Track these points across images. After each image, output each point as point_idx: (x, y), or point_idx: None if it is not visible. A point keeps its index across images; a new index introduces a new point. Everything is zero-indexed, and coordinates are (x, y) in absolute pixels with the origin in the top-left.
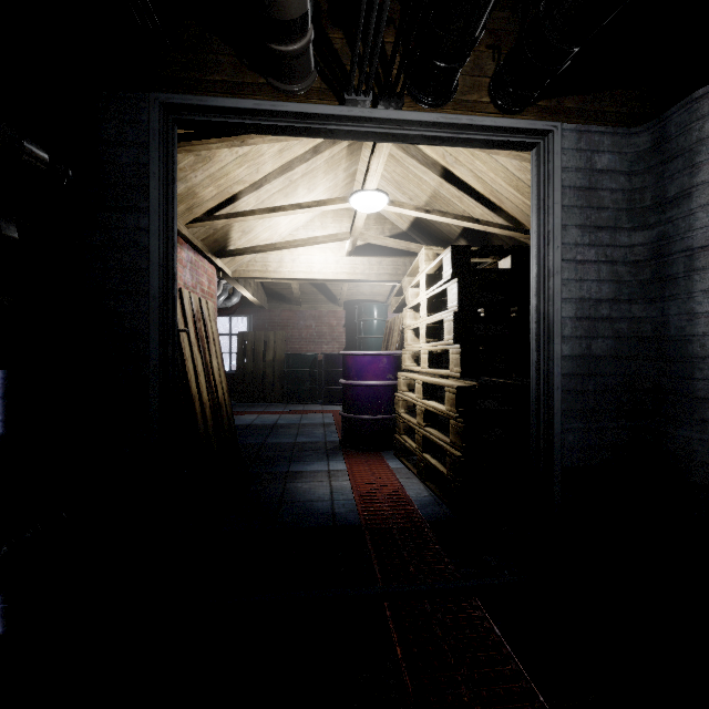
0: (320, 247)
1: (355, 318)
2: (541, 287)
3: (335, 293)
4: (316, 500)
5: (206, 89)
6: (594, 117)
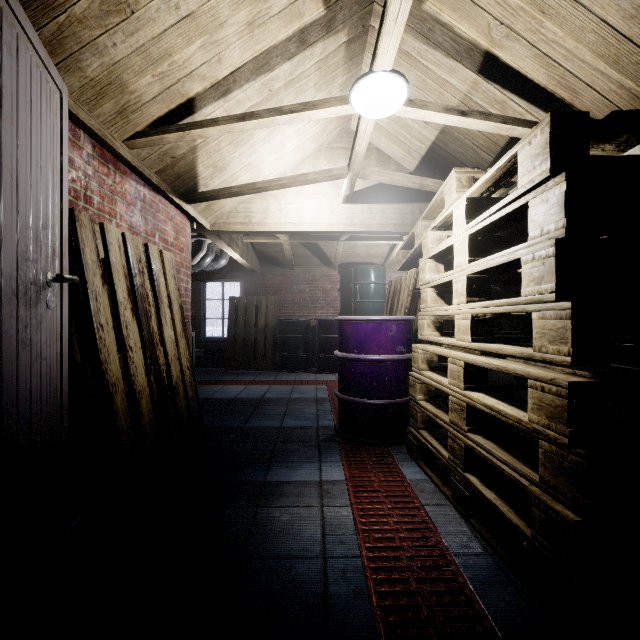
0: (312, 194)
1: (350, 282)
2: None
3: (329, 255)
4: (298, 554)
5: None
6: None
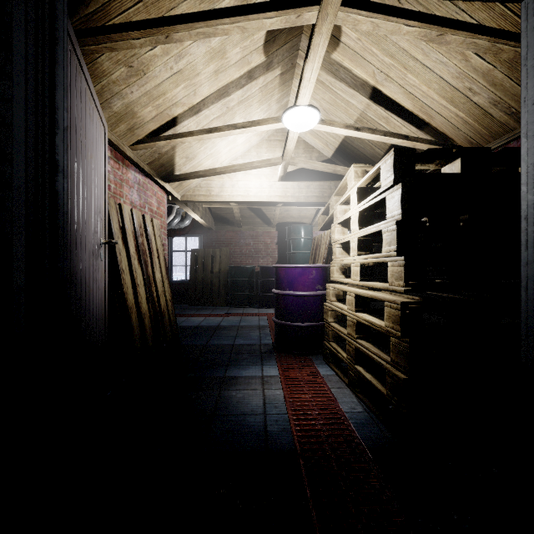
0: (256, 174)
1: (285, 237)
2: None
3: (269, 216)
4: (248, 413)
5: None
6: None
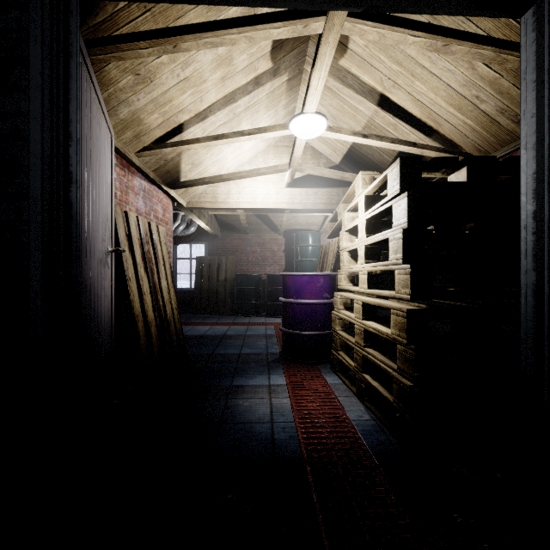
0: (263, 180)
1: (292, 244)
2: (545, 186)
3: (276, 223)
4: (255, 421)
5: None
6: None
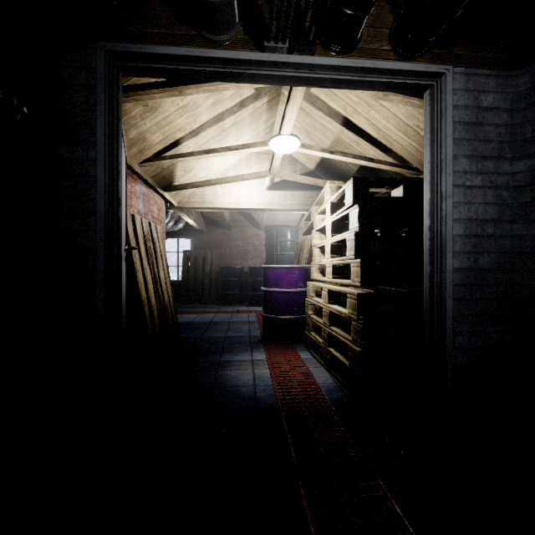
0: (246, 183)
1: (273, 239)
2: (434, 209)
3: (257, 220)
4: (241, 385)
5: (146, 40)
6: (480, 63)
